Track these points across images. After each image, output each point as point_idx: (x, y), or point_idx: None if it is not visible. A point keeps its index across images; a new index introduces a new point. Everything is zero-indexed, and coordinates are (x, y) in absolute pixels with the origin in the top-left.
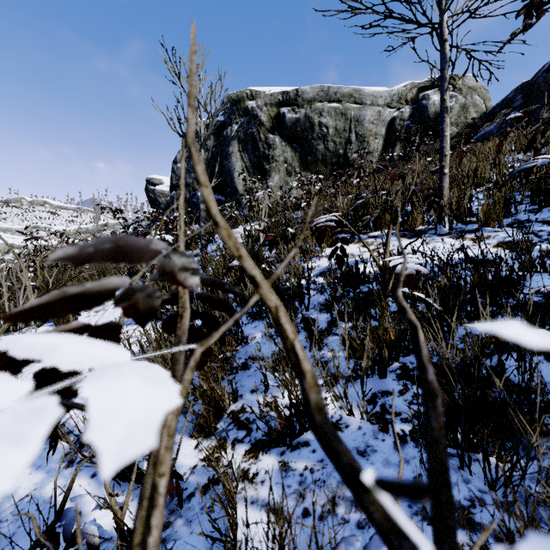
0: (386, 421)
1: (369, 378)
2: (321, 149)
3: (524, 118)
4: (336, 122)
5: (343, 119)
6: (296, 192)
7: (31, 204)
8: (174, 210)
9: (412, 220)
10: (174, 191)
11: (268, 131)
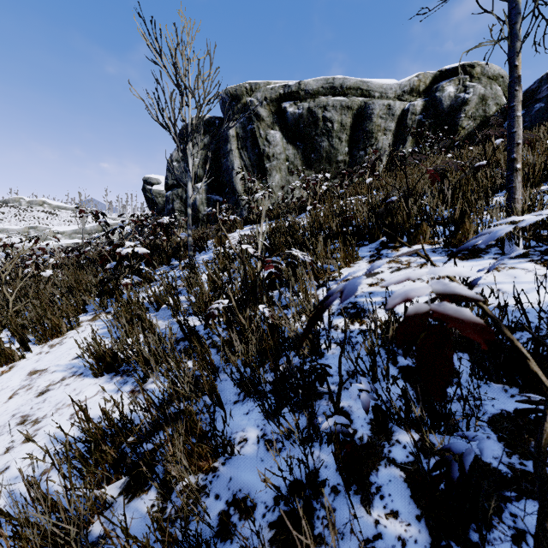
0: None
1: None
2: (326, 146)
3: None
4: (342, 117)
5: (349, 114)
6: (299, 192)
7: (29, 204)
8: (170, 211)
9: (462, 233)
10: (169, 191)
11: (268, 127)
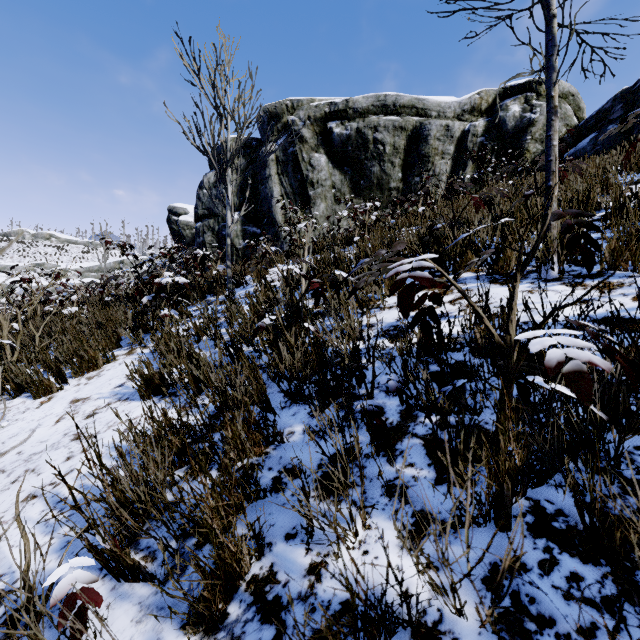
0: (528, 637)
1: (479, 528)
2: (377, 171)
3: (625, 132)
4: (394, 139)
5: (403, 135)
6: (347, 223)
7: (34, 237)
8: (201, 244)
9: (504, 259)
10: (200, 222)
11: (312, 149)
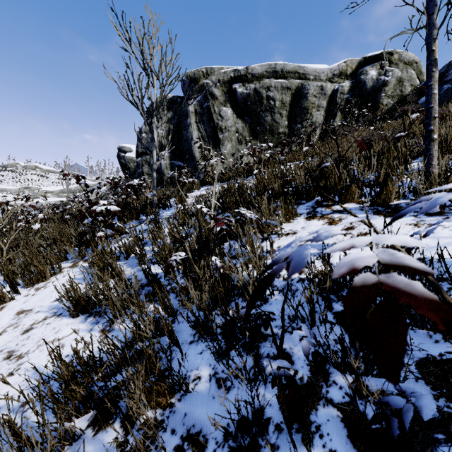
0: None
1: None
2: (269, 120)
3: None
4: (282, 96)
5: (288, 93)
6: (247, 158)
7: (24, 168)
8: (140, 174)
9: (386, 194)
10: (139, 157)
11: (221, 104)
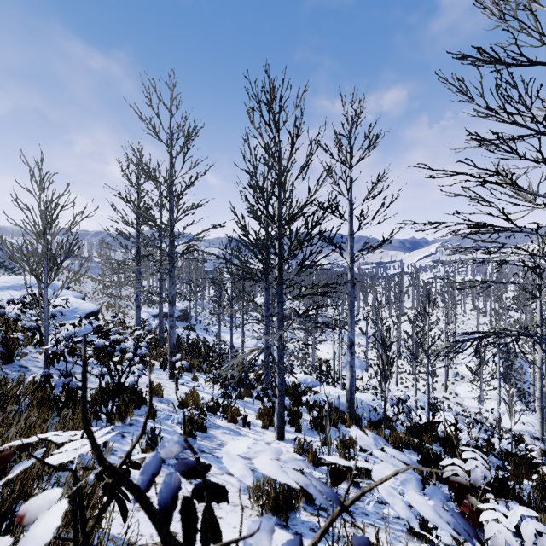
0: None
1: None
2: None
3: None
4: None
5: None
6: None
7: None
8: None
9: None
10: None
11: None
